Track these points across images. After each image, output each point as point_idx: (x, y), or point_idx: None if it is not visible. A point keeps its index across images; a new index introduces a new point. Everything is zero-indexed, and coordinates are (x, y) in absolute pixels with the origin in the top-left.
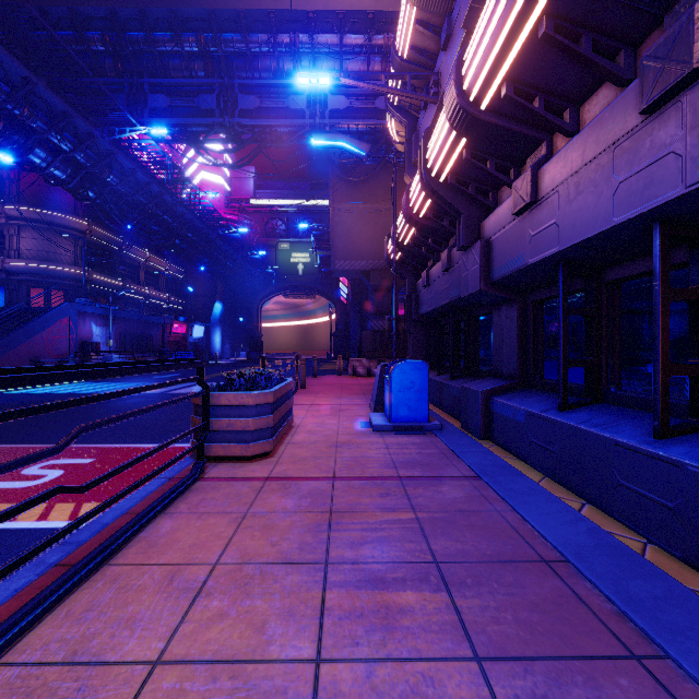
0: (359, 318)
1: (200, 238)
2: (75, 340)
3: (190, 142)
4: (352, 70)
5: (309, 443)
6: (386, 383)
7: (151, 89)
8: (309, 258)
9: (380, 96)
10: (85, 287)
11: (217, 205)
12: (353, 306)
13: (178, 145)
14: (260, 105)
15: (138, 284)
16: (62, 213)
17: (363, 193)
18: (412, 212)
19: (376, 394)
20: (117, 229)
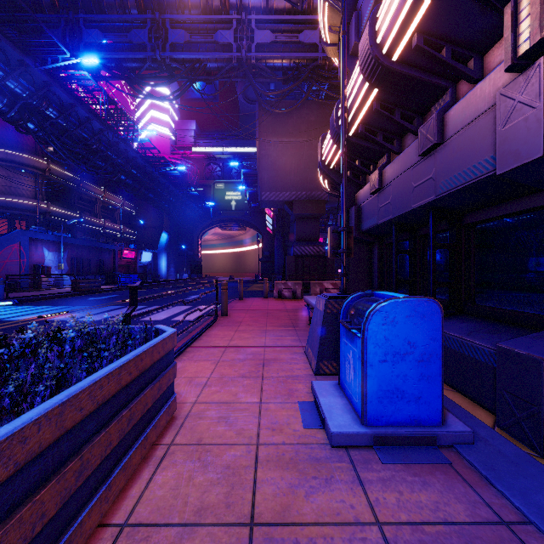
0: (282, 246)
1: (144, 175)
2: (26, 263)
3: (124, 76)
4: (277, 6)
5: (174, 538)
6: (344, 335)
7: (86, 25)
8: (240, 196)
9: (304, 30)
10: (39, 217)
11: (164, 152)
12: (277, 236)
13: (131, 101)
14: (189, 39)
15: (95, 217)
16: (23, 153)
17: (287, 128)
18: (379, 52)
19: (319, 343)
20: (75, 169)
